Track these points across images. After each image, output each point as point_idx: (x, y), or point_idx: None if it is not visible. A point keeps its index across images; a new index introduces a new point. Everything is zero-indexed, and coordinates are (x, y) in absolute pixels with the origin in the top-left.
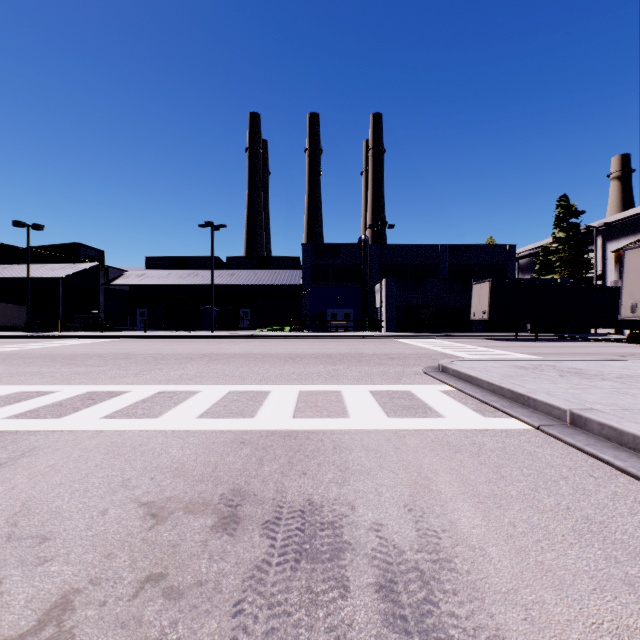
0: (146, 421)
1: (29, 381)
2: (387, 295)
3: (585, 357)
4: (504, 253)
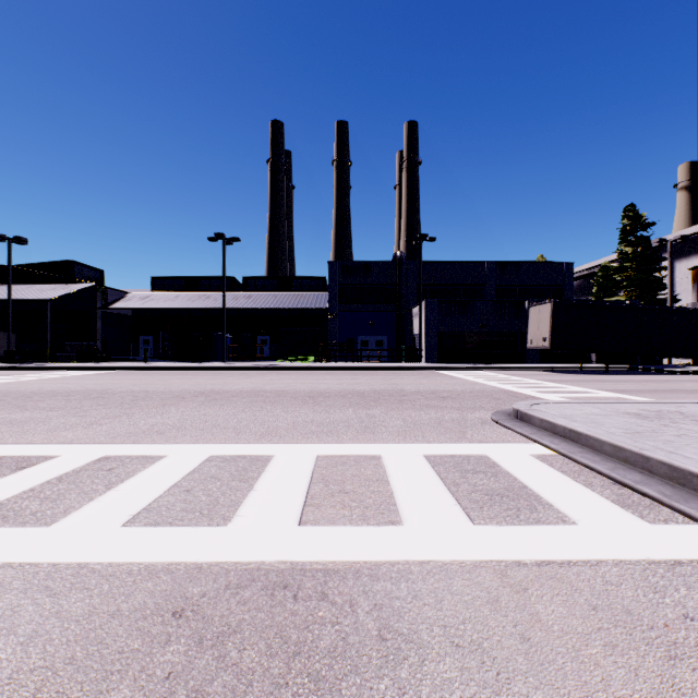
0: (23, 534)
1: None
2: (427, 320)
3: (691, 396)
4: (560, 272)
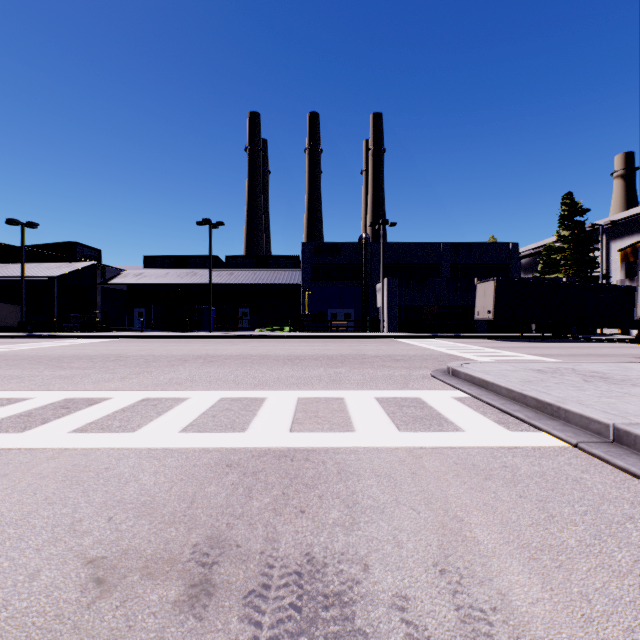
0: (120, 436)
1: (4, 386)
2: (389, 294)
3: (599, 359)
4: (507, 252)
